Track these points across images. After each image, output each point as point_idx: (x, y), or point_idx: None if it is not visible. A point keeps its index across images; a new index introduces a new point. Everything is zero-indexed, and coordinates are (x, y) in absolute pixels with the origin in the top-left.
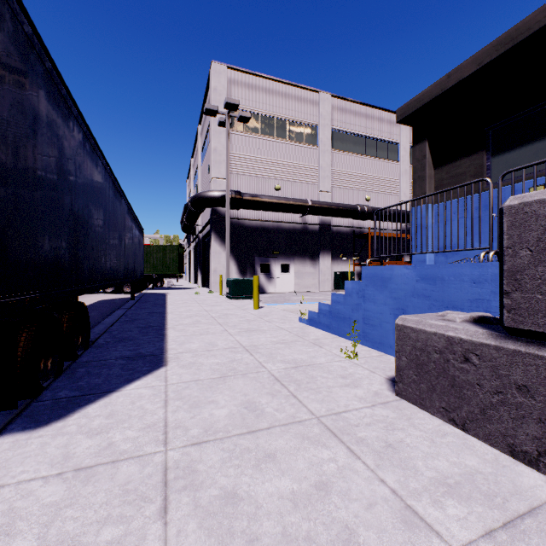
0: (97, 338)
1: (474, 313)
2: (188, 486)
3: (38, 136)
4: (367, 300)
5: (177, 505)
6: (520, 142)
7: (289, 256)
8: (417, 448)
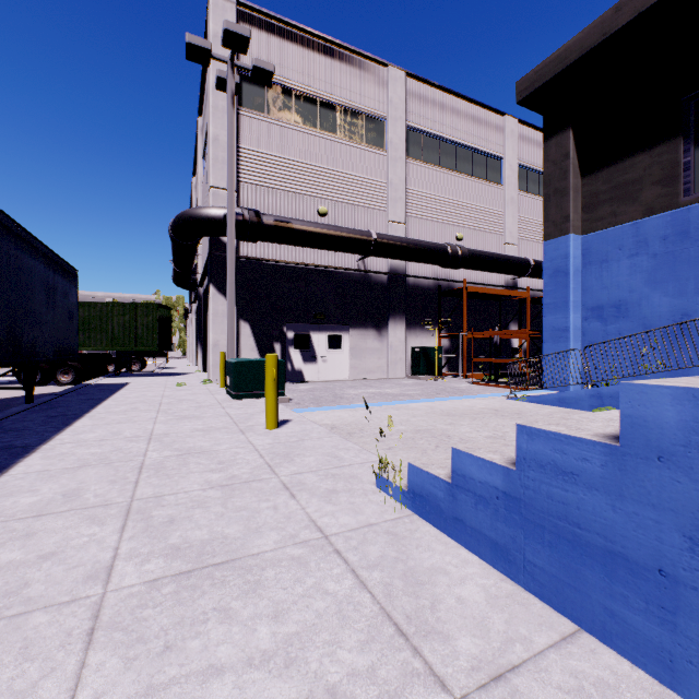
0: None
1: None
2: None
3: None
4: None
5: None
6: None
7: (341, 322)
8: None
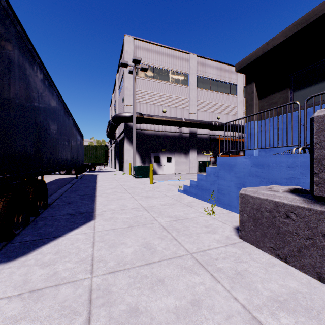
0: (53, 202)
1: (290, 186)
2: (105, 303)
3: (12, 73)
4: (220, 178)
5: (97, 317)
6: (311, 83)
7: (171, 152)
8: (257, 275)
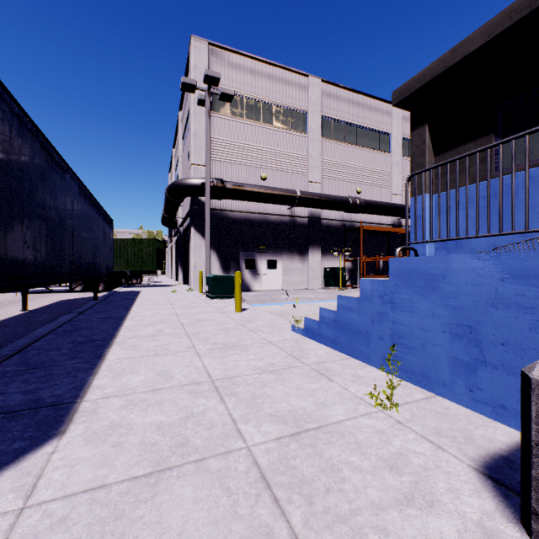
0: None
1: None
2: None
3: None
4: (398, 308)
5: None
6: (535, 123)
7: (276, 251)
8: None
